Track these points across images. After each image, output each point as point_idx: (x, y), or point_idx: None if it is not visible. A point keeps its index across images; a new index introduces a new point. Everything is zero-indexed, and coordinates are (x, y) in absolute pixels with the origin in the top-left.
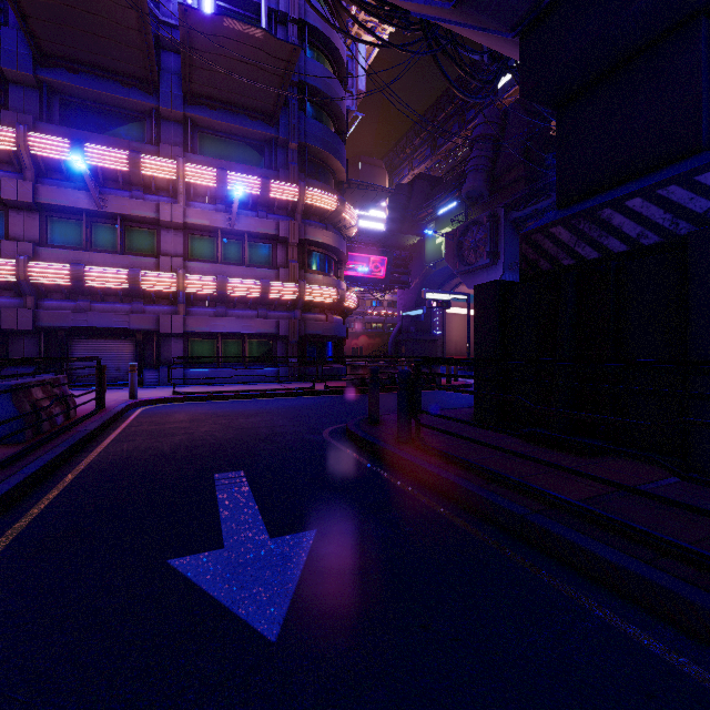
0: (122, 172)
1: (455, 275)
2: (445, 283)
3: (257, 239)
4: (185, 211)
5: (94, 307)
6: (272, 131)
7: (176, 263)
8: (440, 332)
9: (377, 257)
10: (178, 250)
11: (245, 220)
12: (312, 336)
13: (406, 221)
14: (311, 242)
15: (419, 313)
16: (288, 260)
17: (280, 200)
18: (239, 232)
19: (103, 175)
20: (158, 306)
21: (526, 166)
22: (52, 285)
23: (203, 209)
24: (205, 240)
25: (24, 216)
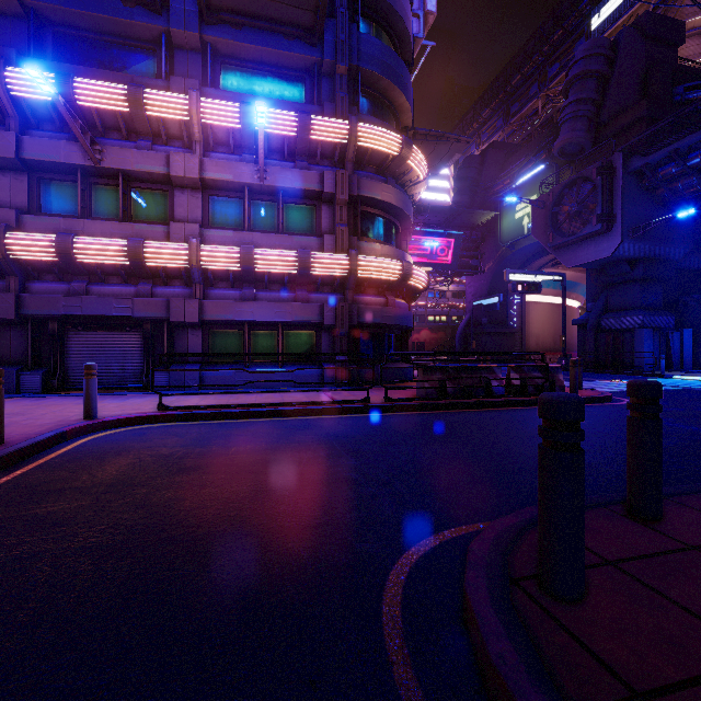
0: (123, 115)
1: (539, 255)
2: (525, 266)
3: (296, 198)
4: (202, 163)
5: (92, 290)
6: (314, 53)
7: (191, 231)
8: (518, 323)
9: (443, 240)
10: (194, 215)
11: (279, 172)
12: (367, 326)
13: (477, 196)
14: (365, 200)
15: (494, 301)
16: (335, 223)
17: (324, 143)
18: (271, 189)
19: (102, 122)
20: (169, 288)
21: (648, 103)
22: (39, 262)
23: (226, 160)
24: (230, 202)
25: (11, 179)
